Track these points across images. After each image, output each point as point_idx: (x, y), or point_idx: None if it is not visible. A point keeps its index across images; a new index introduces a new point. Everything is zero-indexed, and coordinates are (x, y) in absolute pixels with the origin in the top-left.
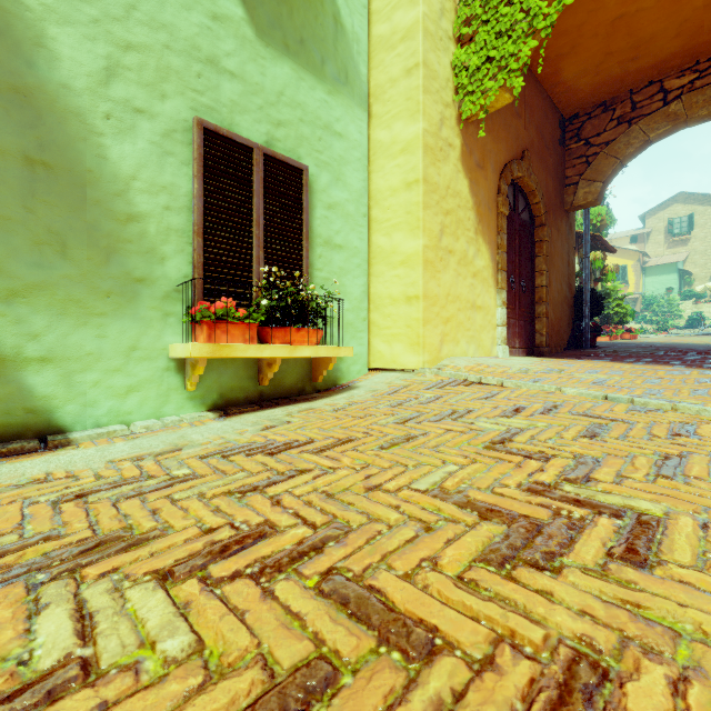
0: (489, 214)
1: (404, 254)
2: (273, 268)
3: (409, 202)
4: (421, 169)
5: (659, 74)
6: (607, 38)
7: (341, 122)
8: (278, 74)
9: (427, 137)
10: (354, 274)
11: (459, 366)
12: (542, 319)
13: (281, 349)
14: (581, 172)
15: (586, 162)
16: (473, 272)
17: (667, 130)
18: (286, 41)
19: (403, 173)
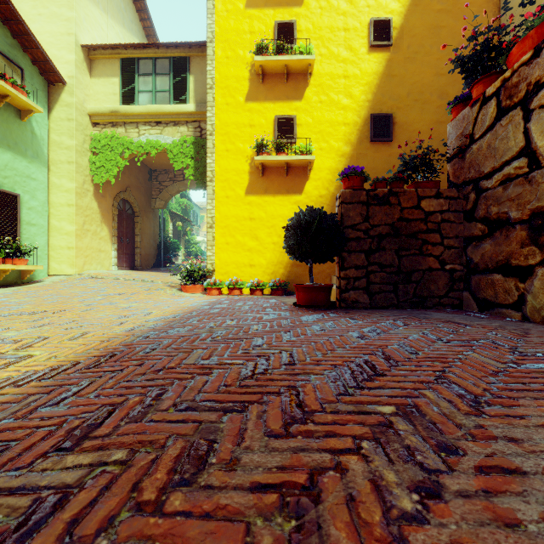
0: (108, 214)
1: (67, 231)
2: (8, 237)
3: (69, 212)
4: (75, 201)
5: (182, 168)
6: (158, 155)
7: (35, 174)
8: (5, 158)
9: (77, 189)
10: (42, 236)
11: (91, 273)
12: (138, 255)
13: (14, 266)
14: (158, 195)
15: (159, 191)
16: (100, 237)
17: (184, 189)
18: (9, 144)
19: (67, 200)
